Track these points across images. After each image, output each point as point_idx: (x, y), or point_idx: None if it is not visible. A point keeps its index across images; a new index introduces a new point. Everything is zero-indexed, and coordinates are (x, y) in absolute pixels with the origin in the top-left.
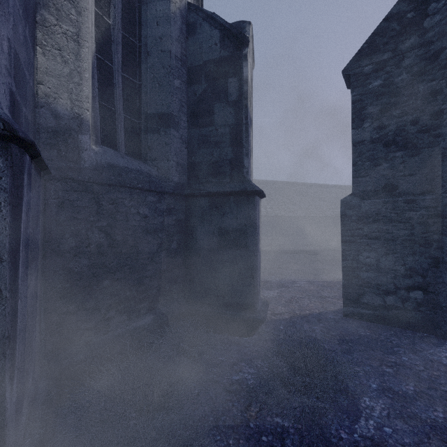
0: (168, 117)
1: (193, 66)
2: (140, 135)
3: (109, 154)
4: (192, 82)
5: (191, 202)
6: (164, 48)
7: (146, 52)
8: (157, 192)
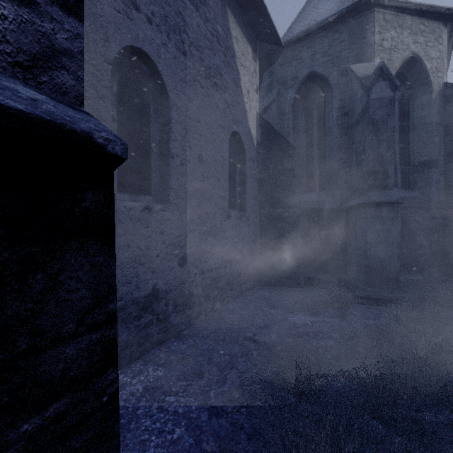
0: (430, 162)
1: (449, 123)
2: (408, 176)
3: (395, 191)
4: (448, 133)
5: (447, 212)
6: (427, 122)
7: (413, 127)
8: (424, 208)
